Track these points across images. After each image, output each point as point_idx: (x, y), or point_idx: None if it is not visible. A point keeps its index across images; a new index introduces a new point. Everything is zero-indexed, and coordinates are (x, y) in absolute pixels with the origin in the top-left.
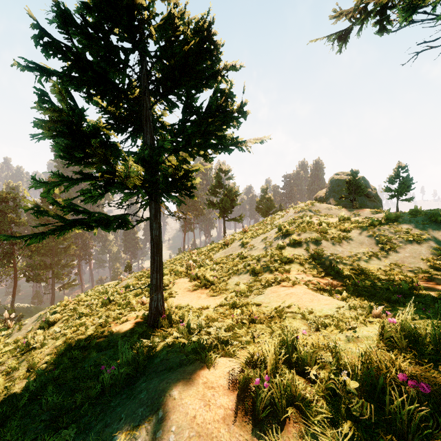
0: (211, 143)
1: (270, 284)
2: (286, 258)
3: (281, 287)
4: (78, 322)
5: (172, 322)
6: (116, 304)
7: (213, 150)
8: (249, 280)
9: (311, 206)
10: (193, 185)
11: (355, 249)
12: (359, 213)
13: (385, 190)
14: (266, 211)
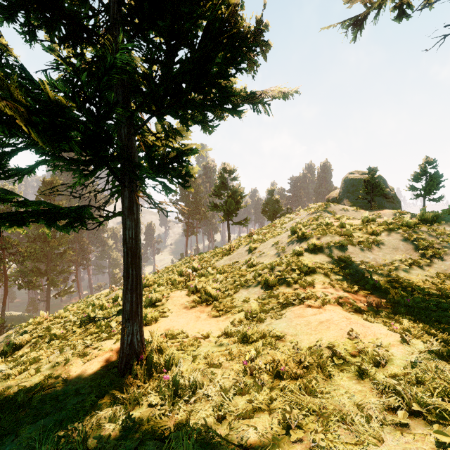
0: (211, 98)
1: (290, 303)
2: (306, 267)
3: (308, 309)
4: (33, 356)
5: (153, 368)
6: (96, 324)
7: (216, 114)
8: (261, 295)
9: (325, 207)
10: (189, 172)
11: (390, 255)
12: (379, 215)
13: (410, 189)
14: (273, 214)
